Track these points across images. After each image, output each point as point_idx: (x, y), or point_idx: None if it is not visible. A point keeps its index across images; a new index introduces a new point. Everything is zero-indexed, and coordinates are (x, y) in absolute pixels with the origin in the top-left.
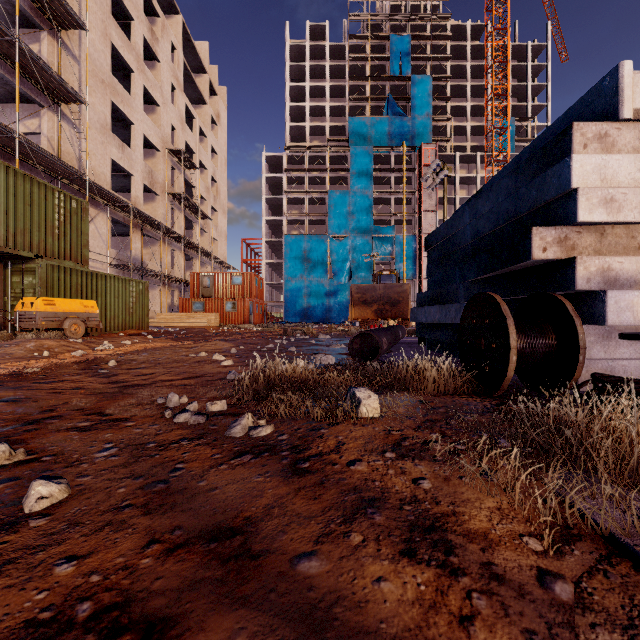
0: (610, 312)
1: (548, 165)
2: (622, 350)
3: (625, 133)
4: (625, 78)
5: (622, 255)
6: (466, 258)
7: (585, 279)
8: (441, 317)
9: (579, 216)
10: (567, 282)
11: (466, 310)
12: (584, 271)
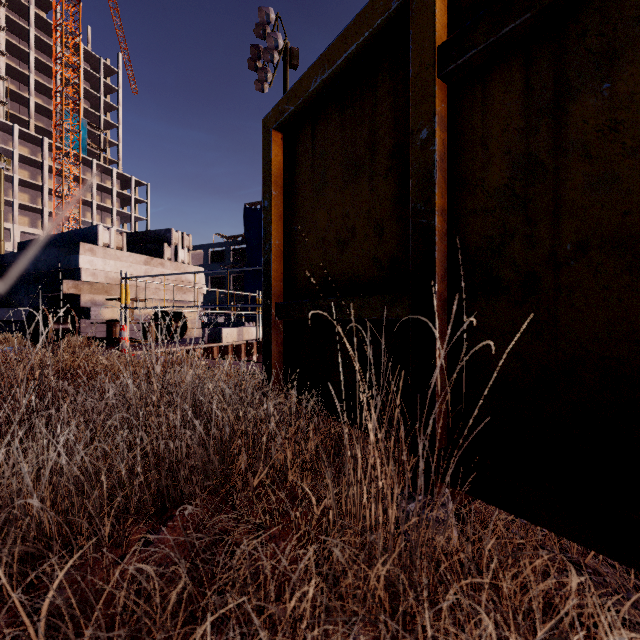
0: (93, 315)
1: (72, 253)
2: (99, 329)
3: (101, 250)
4: (100, 231)
5: (100, 294)
6: (30, 281)
7: (85, 302)
8: (10, 316)
9: (82, 279)
10: (78, 303)
11: (30, 313)
12: (84, 299)
